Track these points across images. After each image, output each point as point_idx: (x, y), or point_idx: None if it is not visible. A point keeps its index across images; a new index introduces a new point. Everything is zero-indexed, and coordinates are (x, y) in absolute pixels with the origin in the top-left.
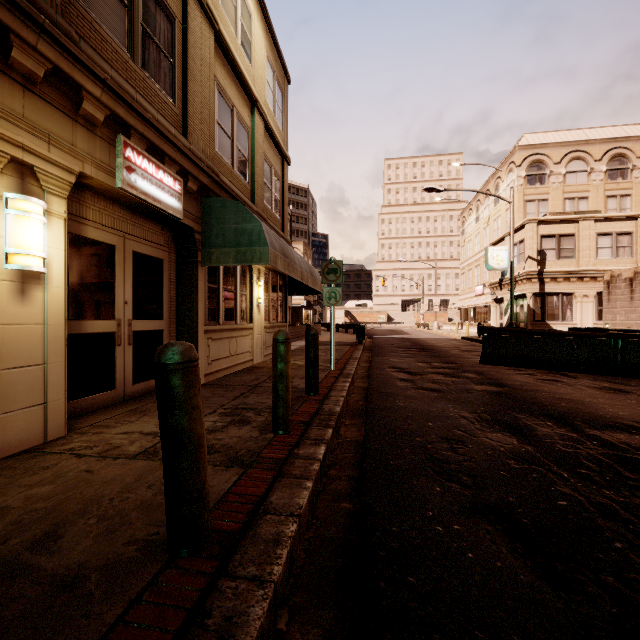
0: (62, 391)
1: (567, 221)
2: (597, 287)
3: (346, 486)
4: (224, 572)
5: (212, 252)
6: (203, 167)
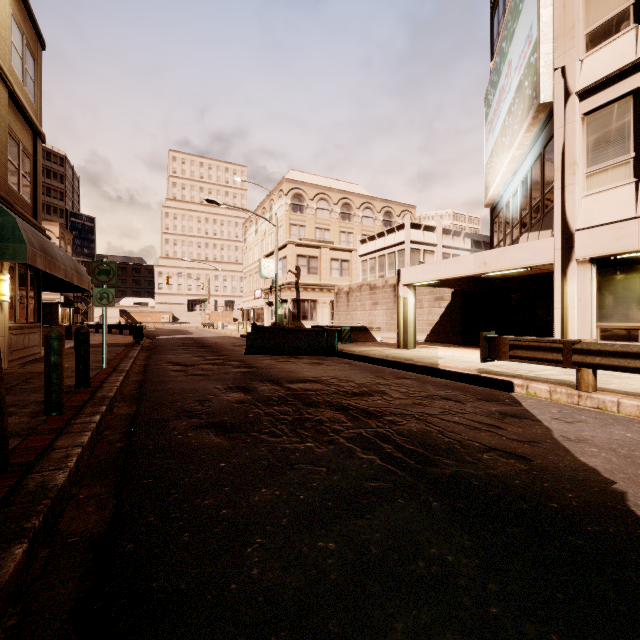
0: None
1: (314, 246)
2: (331, 296)
3: (119, 437)
4: (30, 473)
5: None
6: None
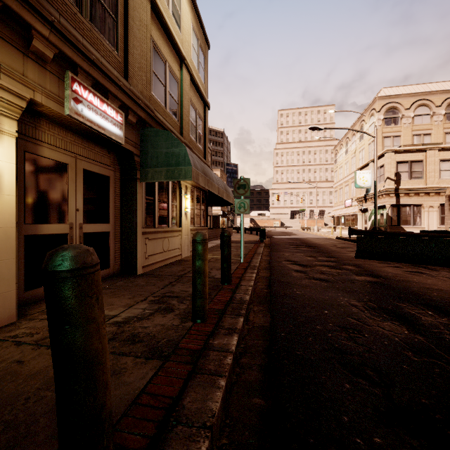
0: (13, 284)
1: (417, 151)
2: (440, 200)
3: (257, 377)
4: None
5: (148, 171)
6: (140, 104)
